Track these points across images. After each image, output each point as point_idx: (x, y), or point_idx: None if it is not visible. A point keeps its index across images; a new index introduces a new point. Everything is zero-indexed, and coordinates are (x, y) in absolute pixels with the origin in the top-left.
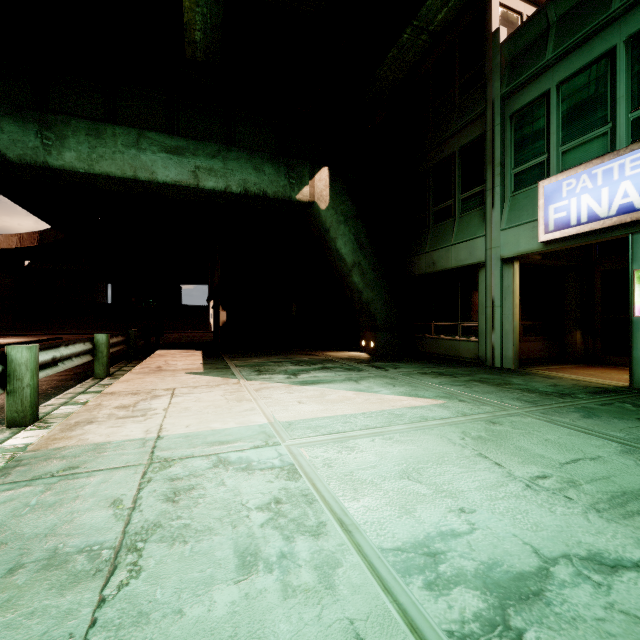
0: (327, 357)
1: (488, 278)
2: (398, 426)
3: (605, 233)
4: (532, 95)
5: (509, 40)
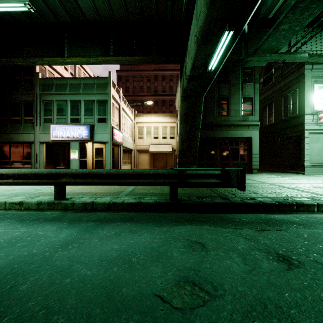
0: None
1: (35, 147)
2: None
3: (65, 141)
4: (49, 98)
5: (42, 79)
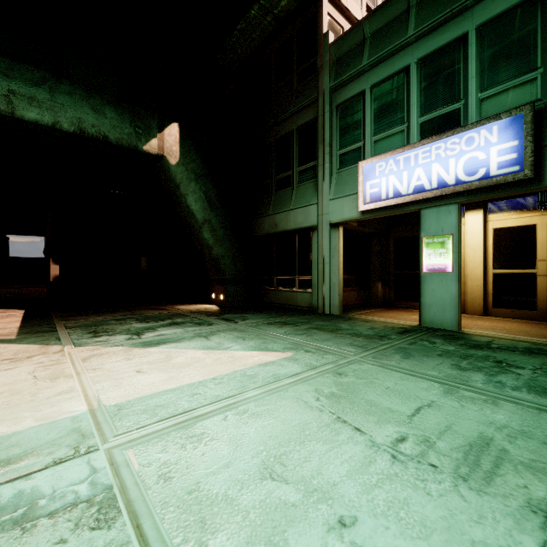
0: (177, 311)
1: (320, 239)
2: (252, 391)
3: (404, 207)
4: (352, 92)
5: (336, 43)
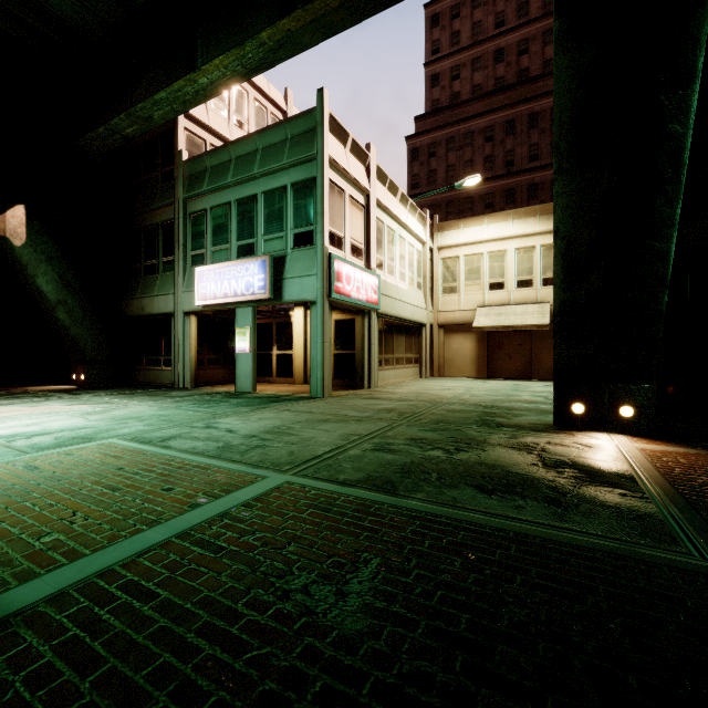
0: (23, 391)
1: (176, 324)
2: (46, 415)
3: (226, 305)
4: (200, 207)
5: (187, 163)
